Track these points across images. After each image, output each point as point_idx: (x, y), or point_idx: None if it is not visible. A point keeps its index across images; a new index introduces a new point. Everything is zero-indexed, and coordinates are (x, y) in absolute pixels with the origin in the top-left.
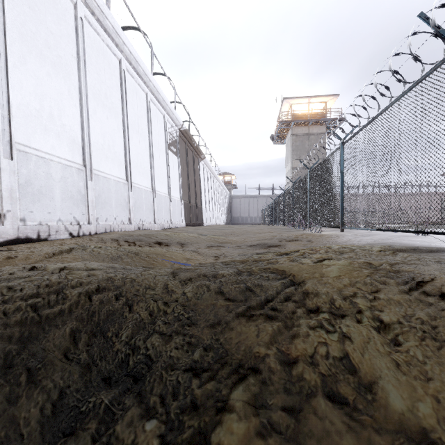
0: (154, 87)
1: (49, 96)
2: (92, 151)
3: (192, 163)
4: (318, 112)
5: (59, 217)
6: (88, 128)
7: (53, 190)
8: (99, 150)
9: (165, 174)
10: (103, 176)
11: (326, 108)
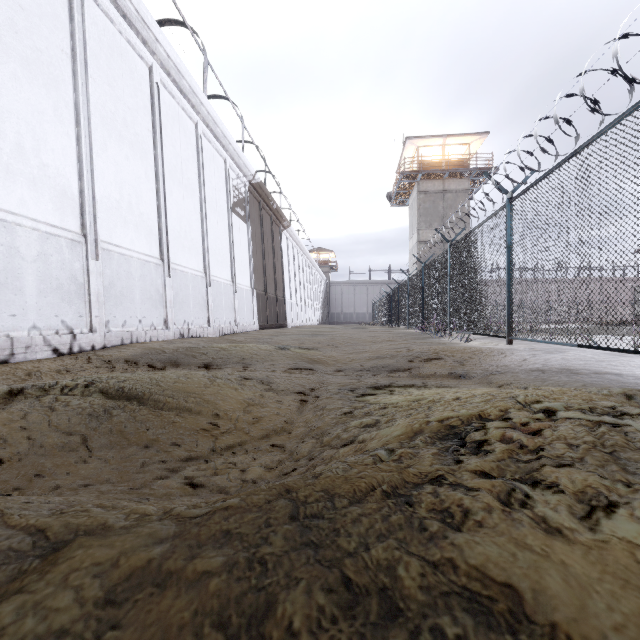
0: (209, 114)
1: (15, 114)
2: (97, 210)
3: (271, 234)
4: (457, 158)
5: (33, 323)
6: (92, 174)
7: (21, 277)
8: (111, 210)
9: (226, 250)
10: (118, 252)
11: (469, 152)
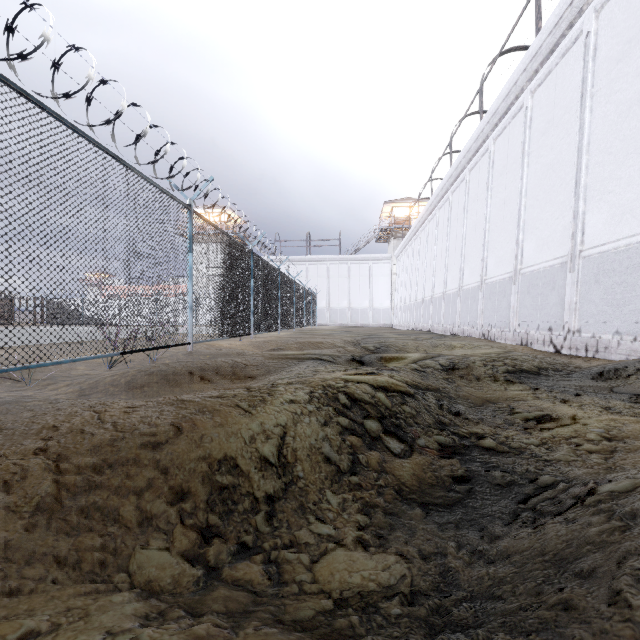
0: None
1: None
2: None
3: None
4: None
5: None
6: None
7: None
8: None
9: None
10: None
11: None
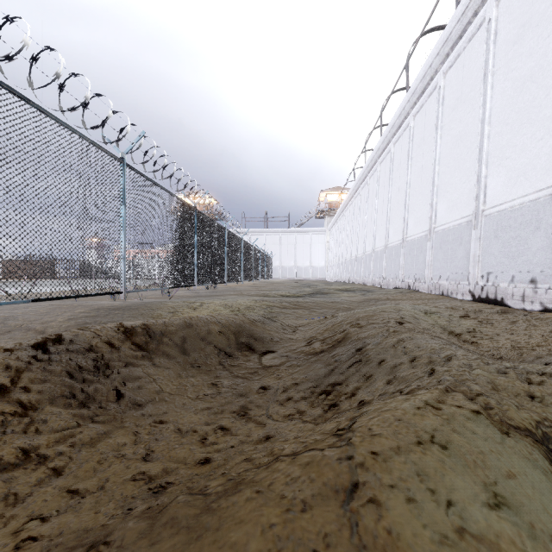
0: None
1: None
2: None
3: None
4: None
5: None
6: None
7: None
8: None
9: None
10: None
11: None
